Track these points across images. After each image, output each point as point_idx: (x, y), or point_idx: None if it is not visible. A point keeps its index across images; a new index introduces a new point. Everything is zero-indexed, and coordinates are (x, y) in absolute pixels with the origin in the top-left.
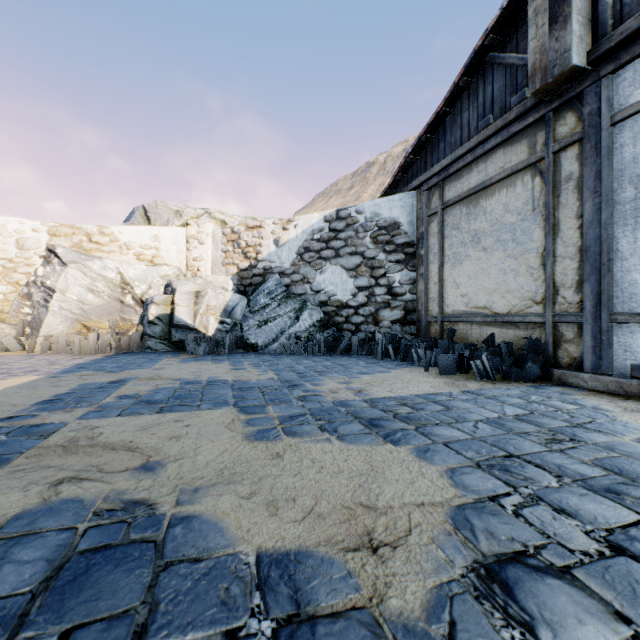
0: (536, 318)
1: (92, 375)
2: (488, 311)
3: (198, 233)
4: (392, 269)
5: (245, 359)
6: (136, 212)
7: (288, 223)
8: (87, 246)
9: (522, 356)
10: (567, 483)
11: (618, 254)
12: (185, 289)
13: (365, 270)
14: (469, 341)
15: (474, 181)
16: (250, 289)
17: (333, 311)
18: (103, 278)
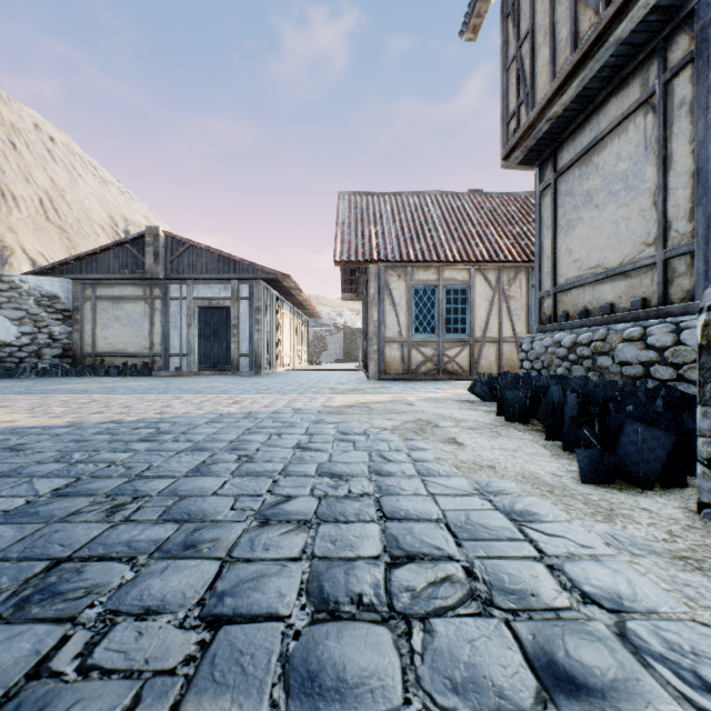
0: (147, 354)
1: None
2: (125, 351)
3: None
4: (54, 324)
5: None
6: None
7: None
8: None
9: (142, 368)
10: (171, 380)
11: (172, 336)
12: None
13: (30, 322)
14: (114, 365)
15: (117, 293)
16: None
17: None
18: None
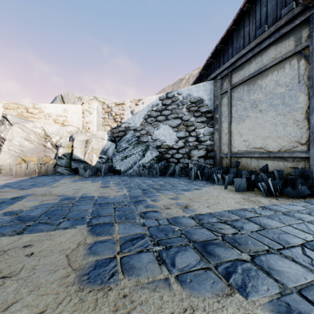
0: (302, 154)
1: (6, 192)
2: (263, 150)
3: (89, 108)
4: (199, 126)
5: (112, 179)
6: (57, 98)
7: (138, 101)
8: (26, 115)
9: (290, 179)
10: None
11: None
12: (80, 138)
13: (183, 127)
14: (249, 169)
15: (253, 69)
16: (117, 139)
17: (164, 151)
18: (34, 132)
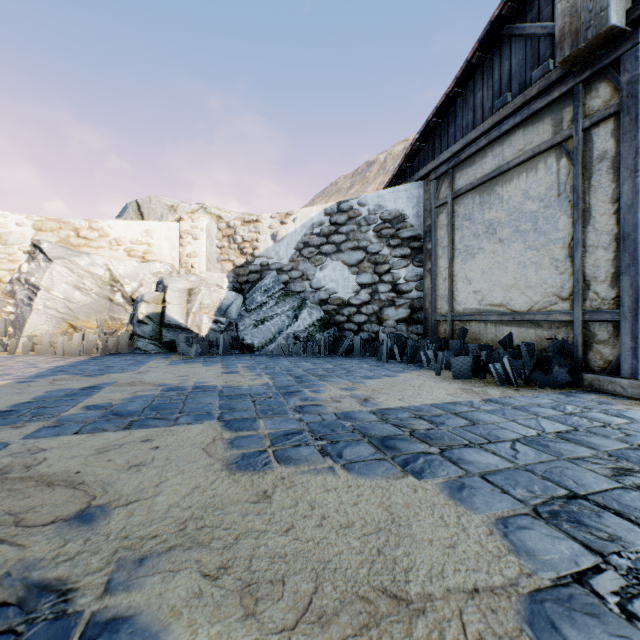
0: (562, 316)
1: (66, 380)
2: (505, 309)
3: (192, 228)
4: (397, 265)
5: (239, 361)
6: (129, 207)
7: (286, 217)
8: (75, 241)
9: (546, 358)
10: None
11: None
12: (177, 286)
13: (368, 266)
14: (483, 342)
15: (489, 167)
16: (246, 287)
17: (334, 310)
18: (91, 275)
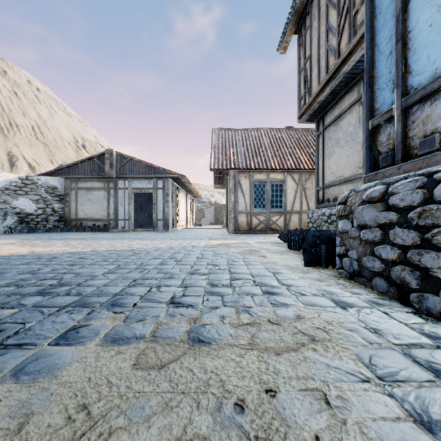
0: (106, 220)
1: None
2: (94, 218)
3: None
4: (55, 202)
5: (6, 235)
6: None
7: None
8: None
9: (103, 227)
10: (121, 234)
11: (120, 210)
12: None
13: (42, 202)
14: (88, 225)
15: (89, 186)
16: None
17: (25, 216)
18: None
